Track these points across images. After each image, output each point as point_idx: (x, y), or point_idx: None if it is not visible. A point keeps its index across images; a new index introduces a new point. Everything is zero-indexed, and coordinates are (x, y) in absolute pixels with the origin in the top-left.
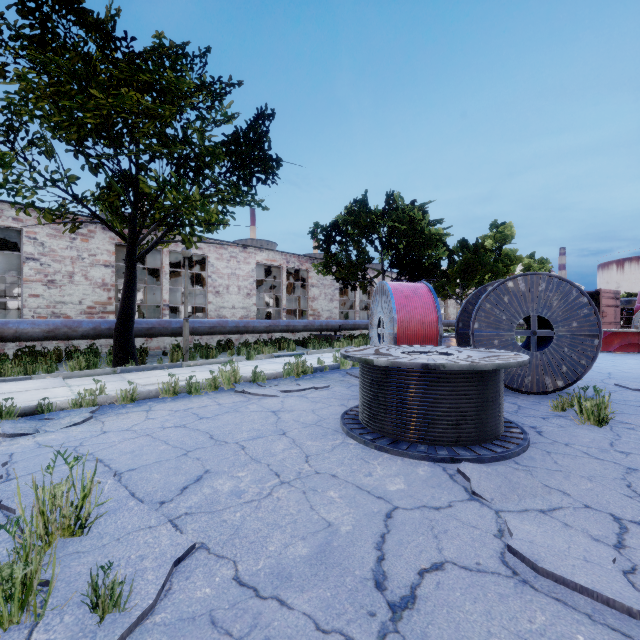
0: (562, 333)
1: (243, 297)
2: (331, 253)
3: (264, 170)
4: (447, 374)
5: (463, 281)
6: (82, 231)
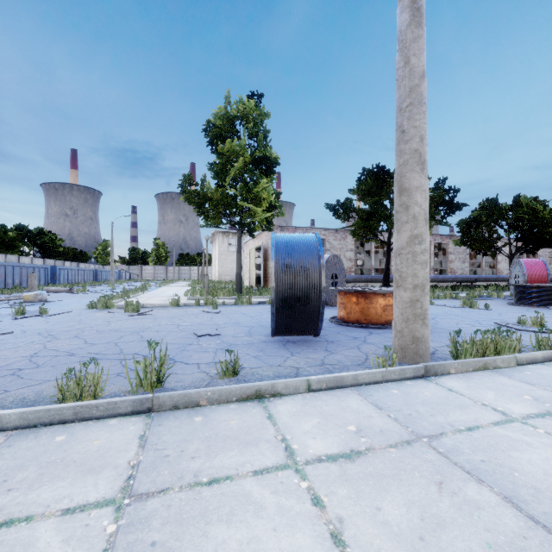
0: None
1: None
2: (470, 235)
3: (452, 212)
4: (545, 288)
5: None
6: (343, 236)
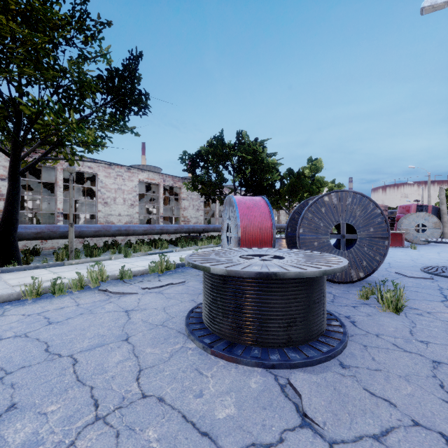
0: (363, 236)
1: (128, 207)
2: (196, 175)
3: (135, 102)
4: (279, 280)
5: (290, 197)
6: None
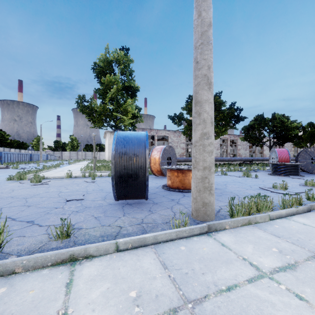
0: None
1: (216, 150)
2: (249, 135)
3: (238, 121)
4: (288, 165)
5: (310, 141)
6: (179, 135)
